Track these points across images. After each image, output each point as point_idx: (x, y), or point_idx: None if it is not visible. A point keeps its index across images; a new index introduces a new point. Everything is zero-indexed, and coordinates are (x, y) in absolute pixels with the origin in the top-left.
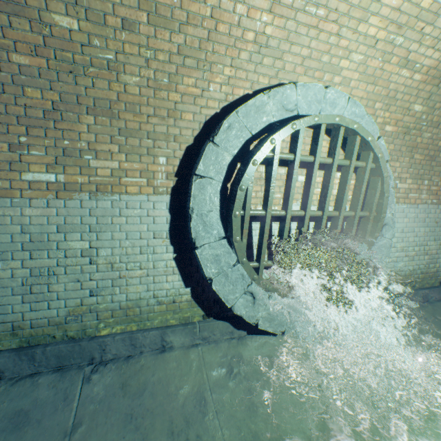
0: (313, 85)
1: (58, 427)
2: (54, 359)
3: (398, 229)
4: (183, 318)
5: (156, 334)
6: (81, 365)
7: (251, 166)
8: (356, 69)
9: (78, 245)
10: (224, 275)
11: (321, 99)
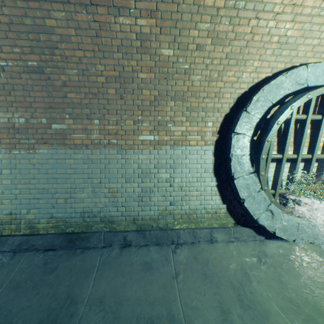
0: (321, 64)
1: (168, 273)
2: (154, 238)
3: None
4: (221, 223)
5: (207, 231)
6: (168, 244)
7: (275, 125)
8: None
9: (164, 176)
10: (252, 197)
11: None
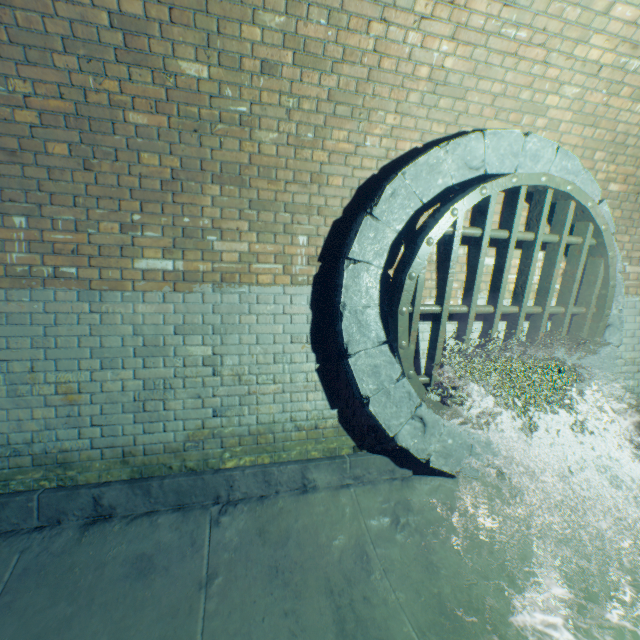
0: (508, 133)
1: (191, 577)
2: (172, 495)
3: (627, 332)
4: (328, 449)
5: (295, 469)
6: (205, 504)
7: (425, 246)
8: (569, 107)
9: (199, 351)
10: (384, 392)
11: (518, 151)
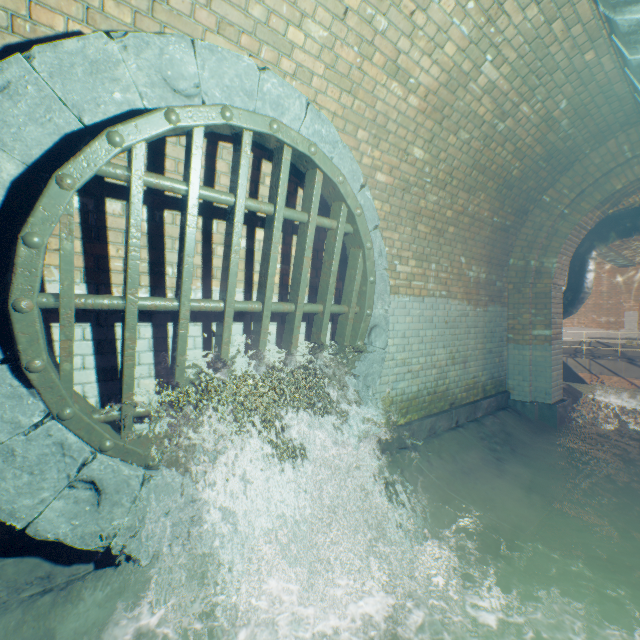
0: (235, 56)
1: None
2: None
3: (399, 332)
4: None
5: None
6: None
7: (57, 189)
8: (319, 55)
9: None
10: None
11: (254, 90)
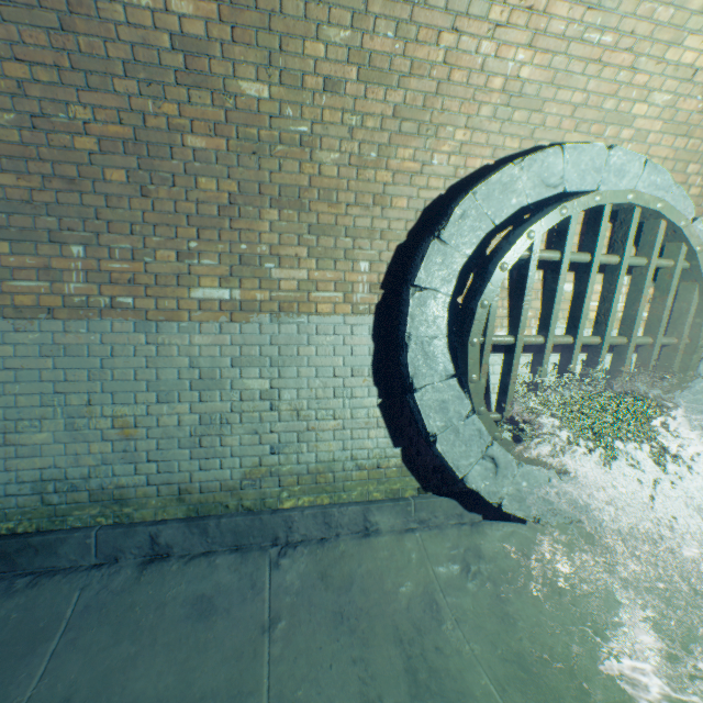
0: (590, 146)
1: (253, 620)
2: (229, 535)
3: None
4: (391, 490)
5: (356, 511)
6: (263, 546)
7: (498, 272)
8: (658, 115)
9: (256, 385)
10: (453, 430)
11: (601, 166)
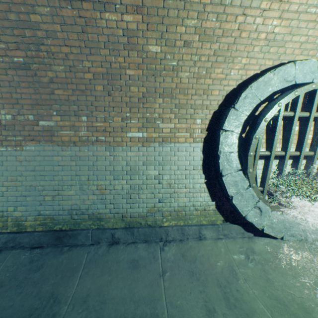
0: (309, 61)
1: (155, 271)
2: (142, 235)
3: None
4: (210, 220)
5: (195, 228)
6: (156, 241)
7: (263, 122)
8: None
9: (153, 173)
10: (240, 194)
11: (314, 70)
